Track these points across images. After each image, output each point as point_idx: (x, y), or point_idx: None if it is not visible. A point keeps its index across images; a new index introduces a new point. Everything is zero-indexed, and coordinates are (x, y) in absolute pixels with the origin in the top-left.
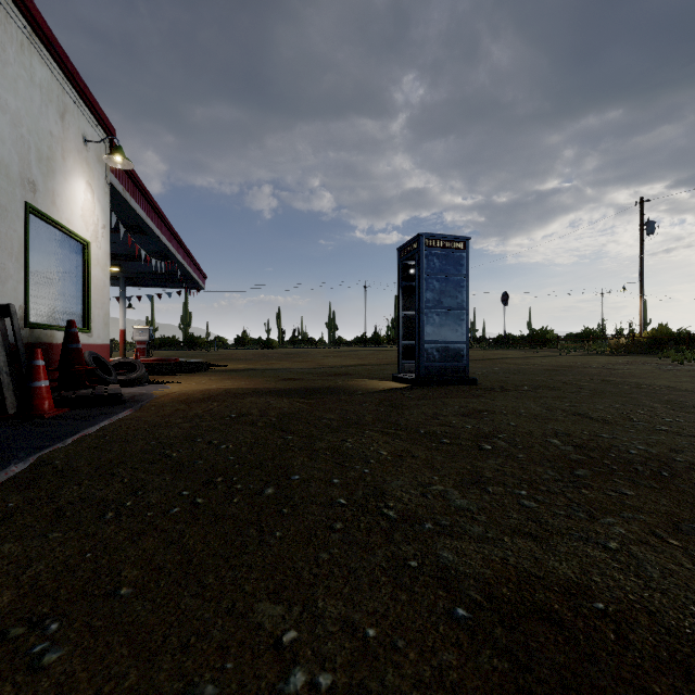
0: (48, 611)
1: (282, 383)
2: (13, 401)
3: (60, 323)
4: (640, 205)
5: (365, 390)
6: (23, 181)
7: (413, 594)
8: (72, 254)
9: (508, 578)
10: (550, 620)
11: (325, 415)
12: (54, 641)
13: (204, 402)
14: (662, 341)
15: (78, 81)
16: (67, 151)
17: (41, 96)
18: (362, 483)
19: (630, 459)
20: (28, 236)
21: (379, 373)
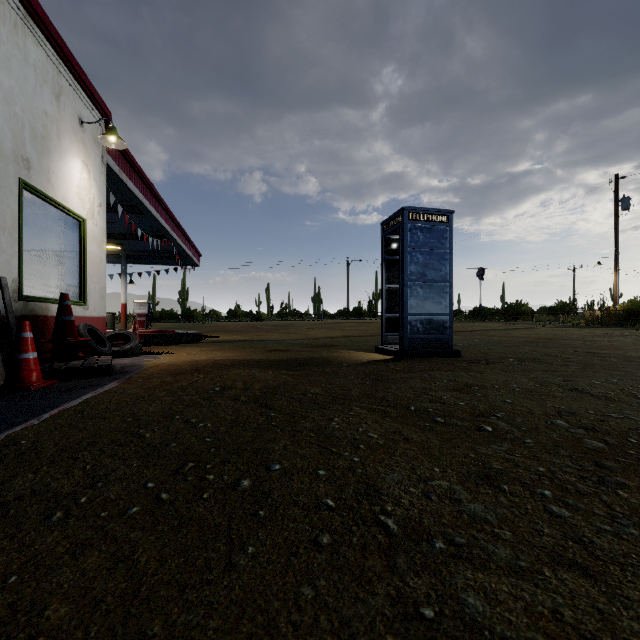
0: None
1: (269, 355)
2: (2, 372)
3: (55, 296)
4: (615, 182)
5: (349, 362)
6: (16, 158)
7: None
8: (68, 230)
9: None
10: None
11: (310, 389)
12: None
13: (191, 373)
14: (638, 314)
15: (73, 64)
16: (63, 131)
17: (36, 76)
18: (352, 477)
19: None
20: (22, 211)
21: (362, 344)
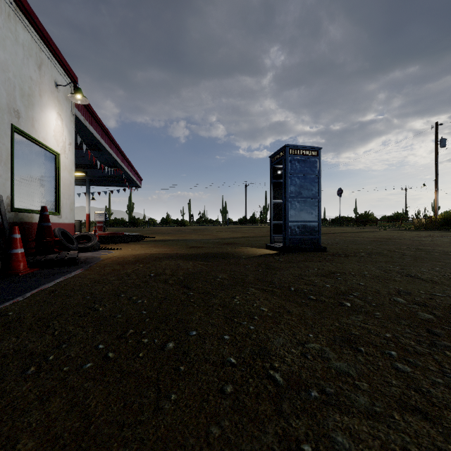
0: None
1: (190, 250)
2: None
3: (38, 208)
4: (435, 128)
5: (247, 255)
6: (10, 110)
7: None
8: (47, 162)
9: None
10: None
11: (218, 274)
12: None
13: (134, 263)
14: None
15: (51, 44)
16: (43, 91)
17: (24, 52)
18: (248, 341)
19: None
20: (13, 148)
21: (256, 242)
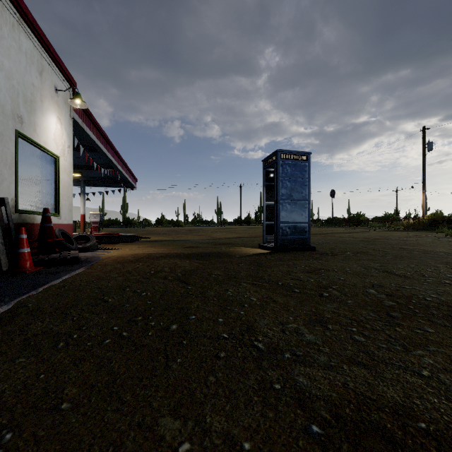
0: (6, 423)
1: (186, 250)
2: (6, 262)
3: (39, 210)
4: (423, 132)
5: (241, 254)
6: (14, 116)
7: (278, 412)
8: (47, 164)
9: (349, 400)
10: (385, 438)
11: (214, 272)
12: (6, 449)
13: (133, 262)
14: (438, 222)
15: (51, 50)
16: (44, 96)
17: (26, 59)
18: (239, 322)
19: (427, 305)
20: (17, 152)
21: (250, 242)
